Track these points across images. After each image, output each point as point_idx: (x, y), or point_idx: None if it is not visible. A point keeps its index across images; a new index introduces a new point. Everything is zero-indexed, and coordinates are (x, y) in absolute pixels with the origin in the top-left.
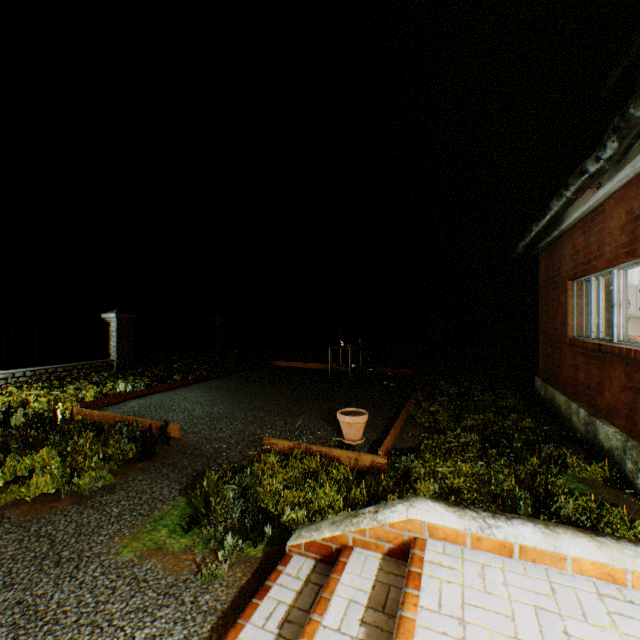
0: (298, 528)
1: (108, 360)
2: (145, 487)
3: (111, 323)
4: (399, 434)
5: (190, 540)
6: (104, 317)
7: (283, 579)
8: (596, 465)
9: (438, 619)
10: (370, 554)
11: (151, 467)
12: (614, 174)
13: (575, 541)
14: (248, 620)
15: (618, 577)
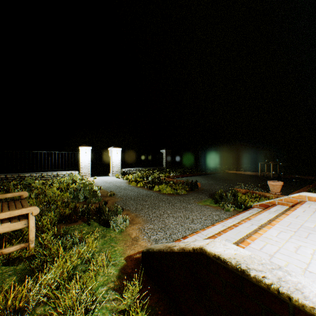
0: (255, 203)
1: (162, 167)
2: (196, 195)
3: (163, 153)
4: None
5: (216, 205)
6: (161, 151)
7: (252, 210)
8: None
9: (307, 207)
10: (284, 206)
11: (194, 192)
12: None
13: None
14: (244, 212)
15: None
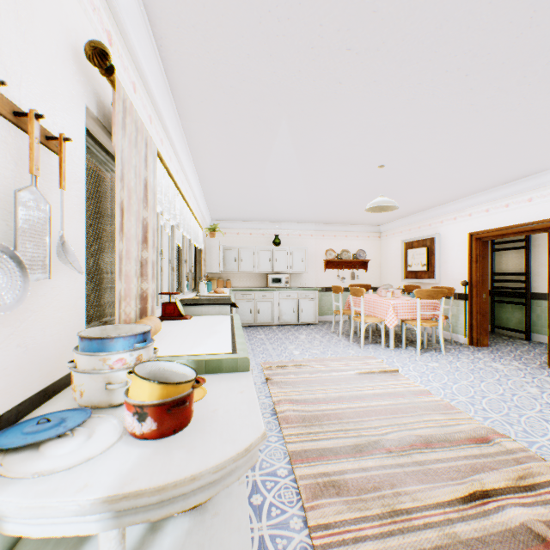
0: None
1: None
2: None
3: None
4: None
5: None
6: None
7: None
8: None
9: None
10: None
11: None
12: None
13: None
14: None
15: None
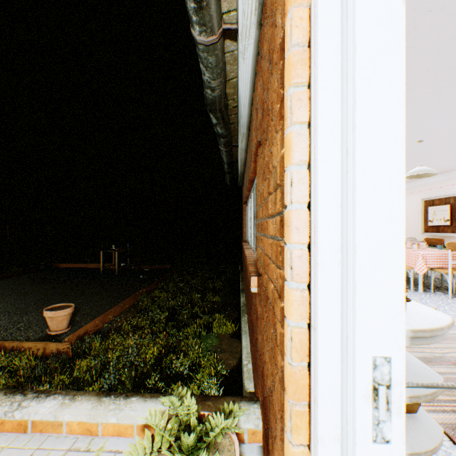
0: None
1: None
2: None
3: None
4: (115, 318)
5: None
6: None
7: None
8: (228, 324)
9: None
10: None
11: None
12: (238, 137)
13: (80, 406)
14: None
15: (94, 430)
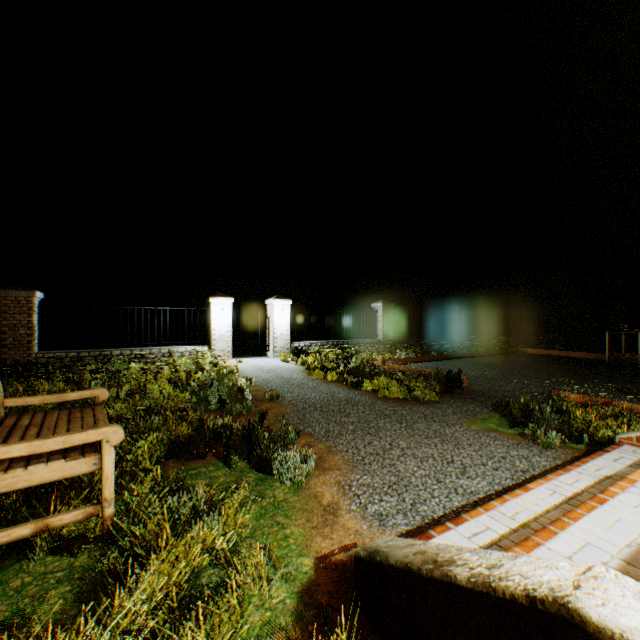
0: (623, 432)
1: (376, 339)
2: (459, 405)
3: (377, 311)
4: None
5: (515, 431)
6: (372, 306)
7: (619, 450)
8: None
9: None
10: None
11: (455, 397)
12: None
13: None
14: (598, 456)
15: None
